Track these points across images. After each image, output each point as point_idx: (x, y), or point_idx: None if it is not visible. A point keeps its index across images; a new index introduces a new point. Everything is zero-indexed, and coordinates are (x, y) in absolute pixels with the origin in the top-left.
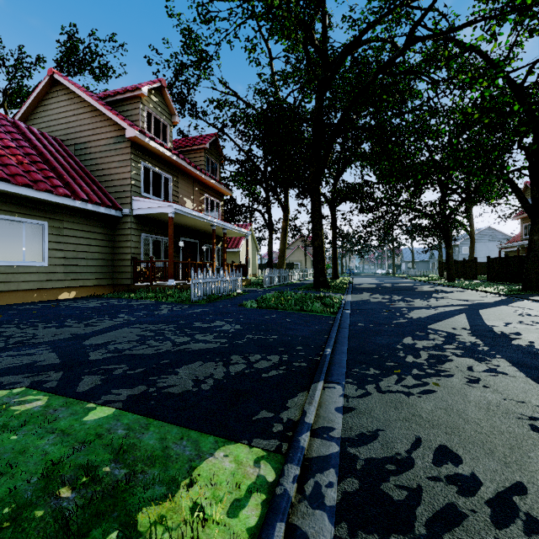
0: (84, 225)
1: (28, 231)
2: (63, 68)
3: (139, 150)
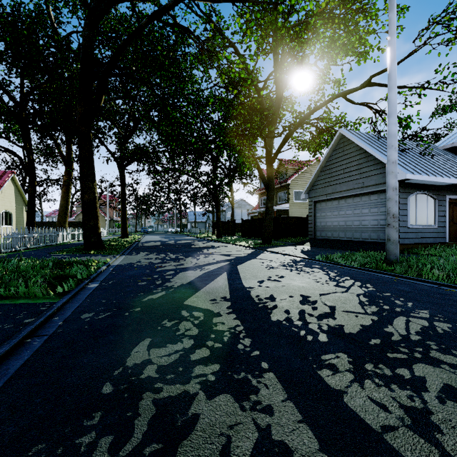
0: None
1: None
2: None
3: None
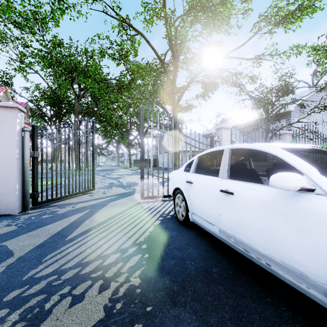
0: None
1: None
2: None
3: None
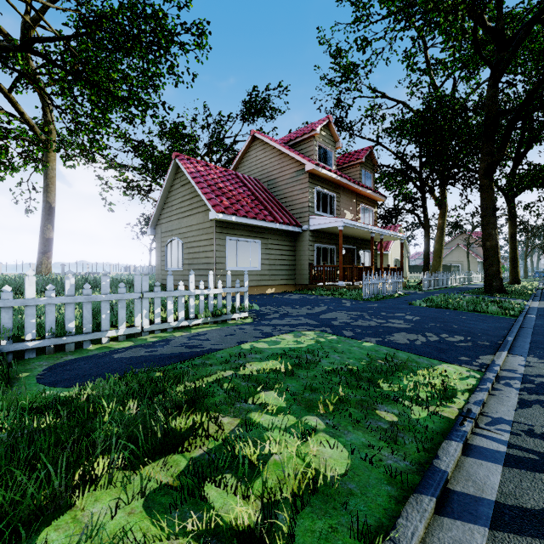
0: (279, 240)
1: (252, 247)
2: (246, 119)
3: (313, 178)
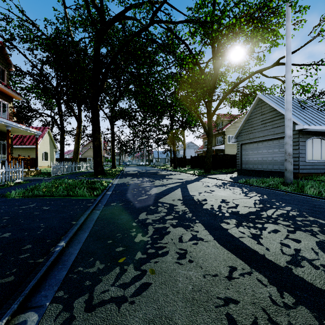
0: None
1: None
2: None
3: None
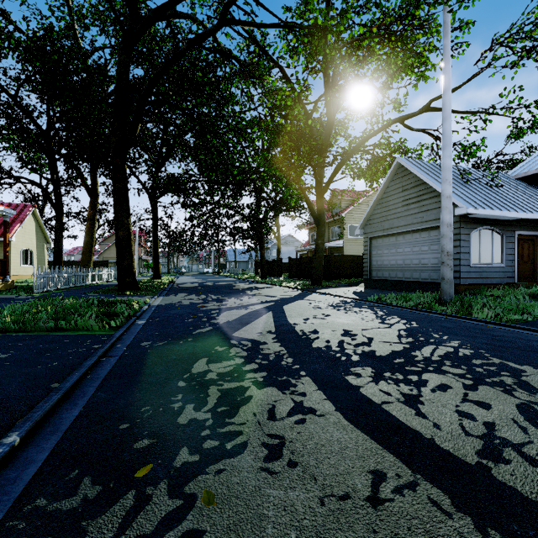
0: None
1: None
2: None
3: None
